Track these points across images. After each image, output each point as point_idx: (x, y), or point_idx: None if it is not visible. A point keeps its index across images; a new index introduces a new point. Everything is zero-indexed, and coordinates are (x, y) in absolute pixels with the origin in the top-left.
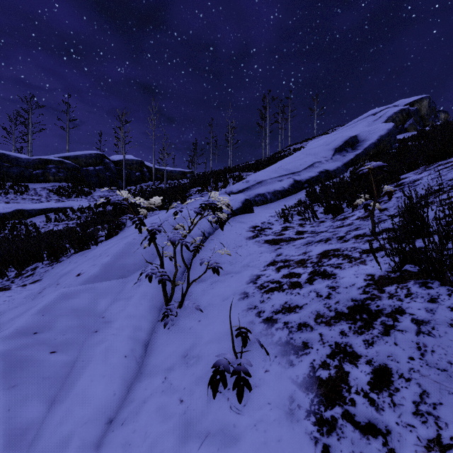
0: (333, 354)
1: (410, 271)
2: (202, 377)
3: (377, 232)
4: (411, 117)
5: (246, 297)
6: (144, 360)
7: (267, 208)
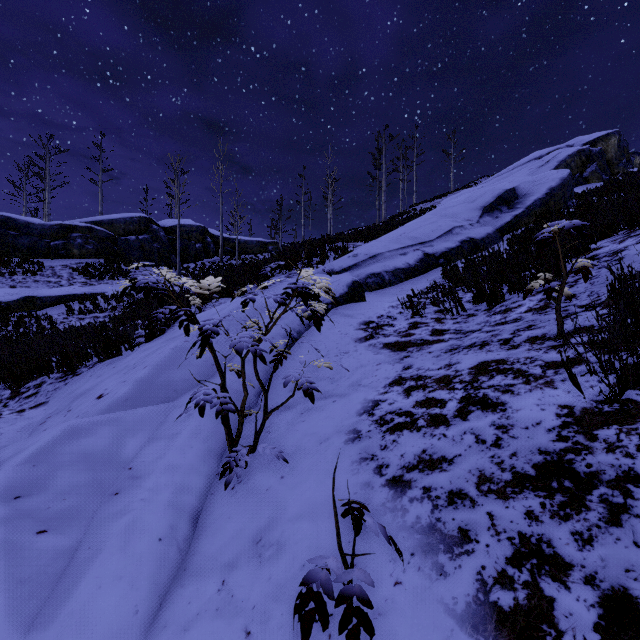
0: (518, 558)
1: (637, 402)
2: (284, 586)
3: (566, 333)
4: (593, 161)
5: (358, 439)
6: (190, 544)
7: (384, 294)
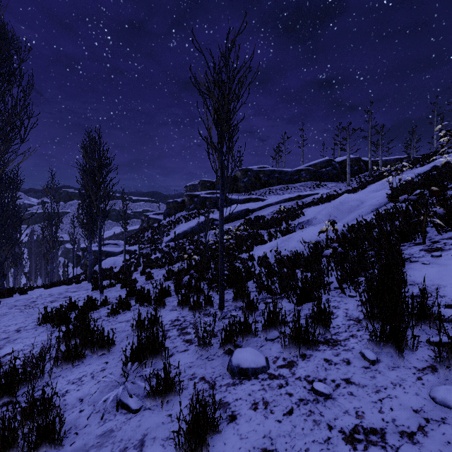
0: None
1: None
2: None
3: None
4: None
5: None
6: None
7: None
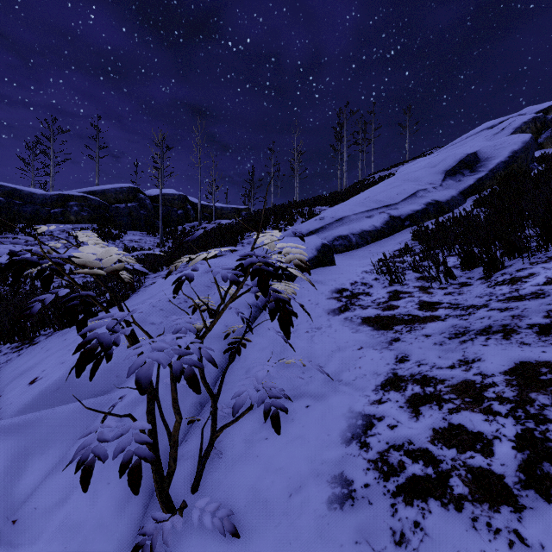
0: None
1: None
2: None
3: None
4: (548, 127)
5: (349, 501)
6: None
7: (352, 257)
